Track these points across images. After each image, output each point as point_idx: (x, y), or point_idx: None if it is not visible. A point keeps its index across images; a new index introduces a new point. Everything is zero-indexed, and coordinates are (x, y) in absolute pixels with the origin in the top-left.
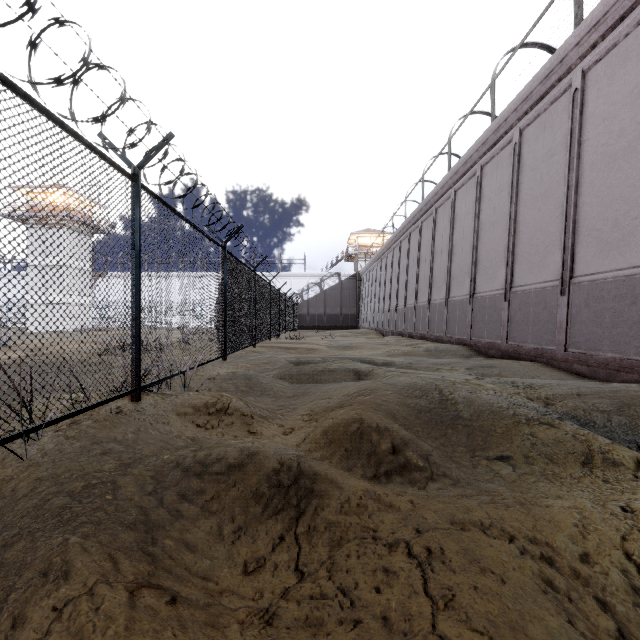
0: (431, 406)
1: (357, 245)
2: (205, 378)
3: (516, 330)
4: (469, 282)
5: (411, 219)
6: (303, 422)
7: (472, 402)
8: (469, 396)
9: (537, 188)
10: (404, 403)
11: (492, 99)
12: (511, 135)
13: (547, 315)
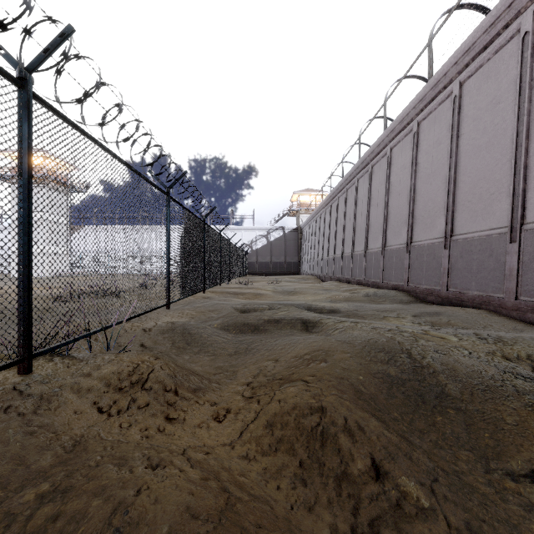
0: (404, 377)
1: (299, 202)
2: (140, 331)
3: (457, 277)
4: (406, 232)
5: (348, 177)
6: (242, 400)
7: (455, 371)
8: (446, 361)
9: (480, 137)
10: (368, 372)
11: (429, 57)
12: (450, 89)
13: (493, 262)
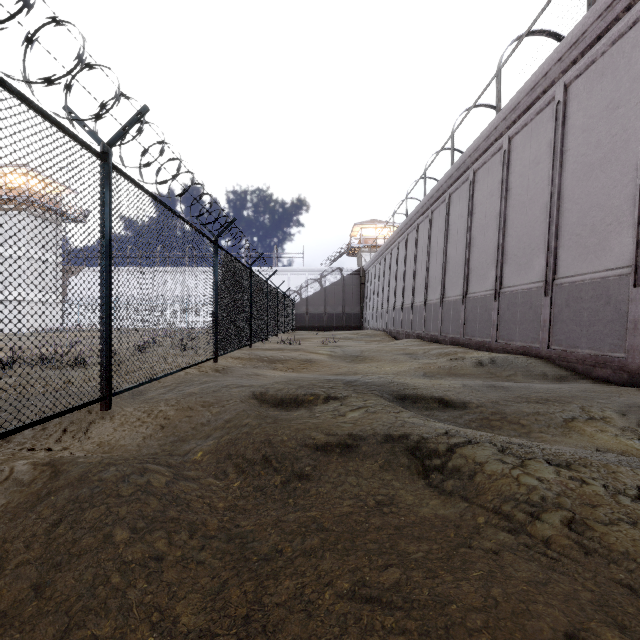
0: None
1: (361, 237)
2: None
3: None
4: (542, 263)
5: (434, 193)
6: None
7: None
8: None
9: None
10: None
11: None
12: None
13: None
